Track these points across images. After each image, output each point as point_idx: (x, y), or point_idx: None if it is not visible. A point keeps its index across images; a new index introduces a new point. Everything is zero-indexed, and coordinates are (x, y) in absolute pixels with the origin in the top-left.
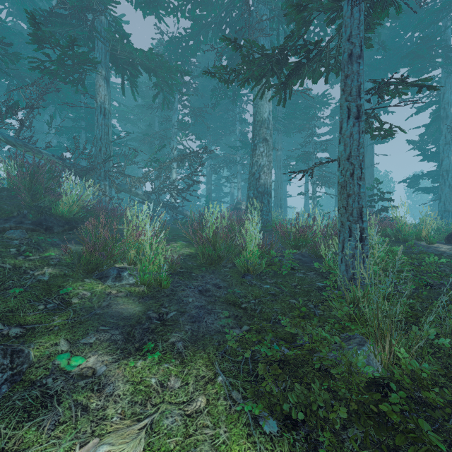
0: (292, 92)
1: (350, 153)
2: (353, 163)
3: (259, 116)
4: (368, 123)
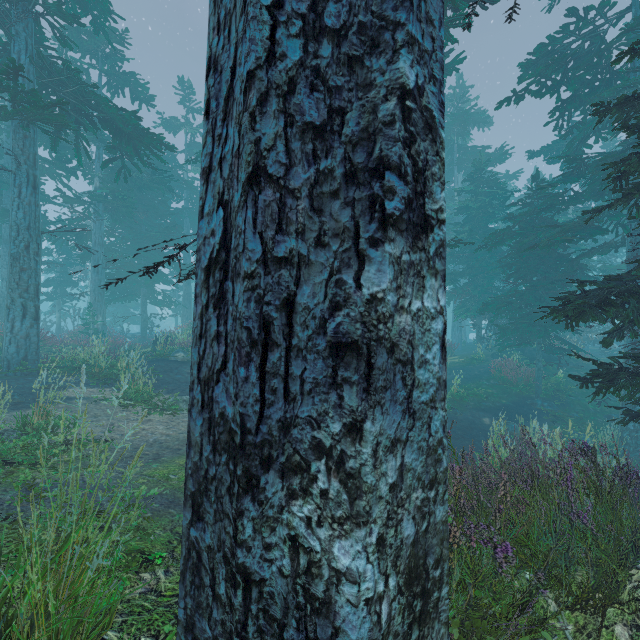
0: None
1: None
2: None
3: None
4: None
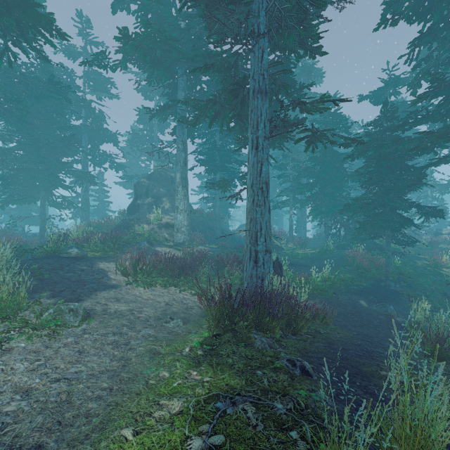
0: None
1: None
2: None
3: None
4: None
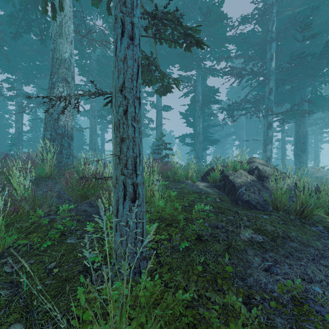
0: (105, 55)
1: (123, 84)
2: (126, 98)
3: (58, 53)
4: (150, 71)
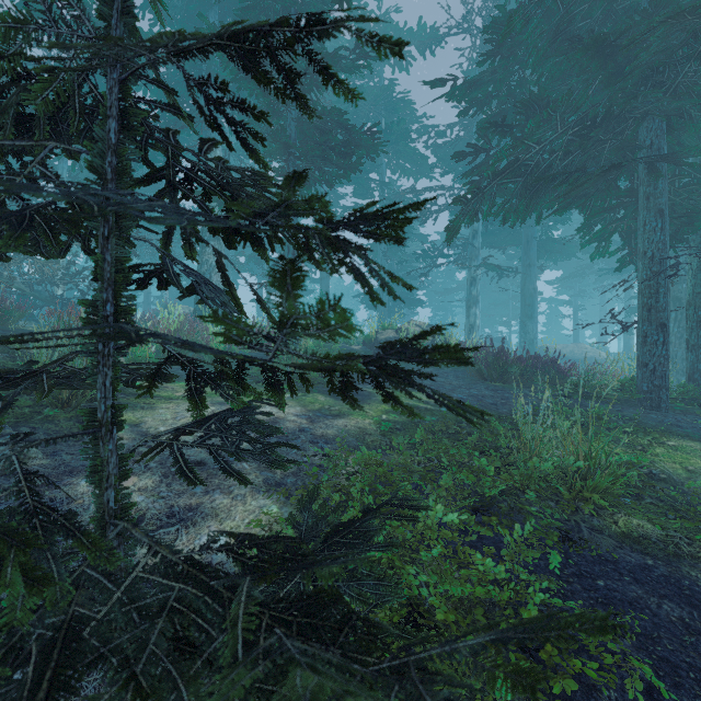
0: None
1: None
2: None
3: None
4: None
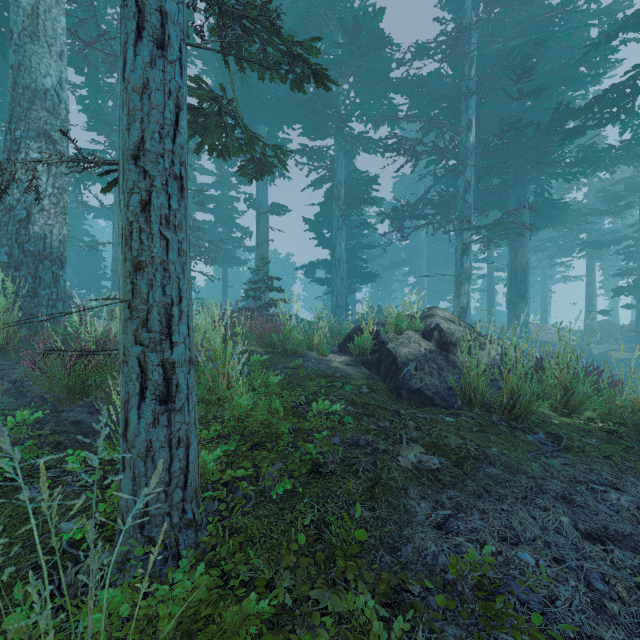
0: None
1: (141, 145)
2: (149, 175)
3: (28, 76)
4: (224, 126)
